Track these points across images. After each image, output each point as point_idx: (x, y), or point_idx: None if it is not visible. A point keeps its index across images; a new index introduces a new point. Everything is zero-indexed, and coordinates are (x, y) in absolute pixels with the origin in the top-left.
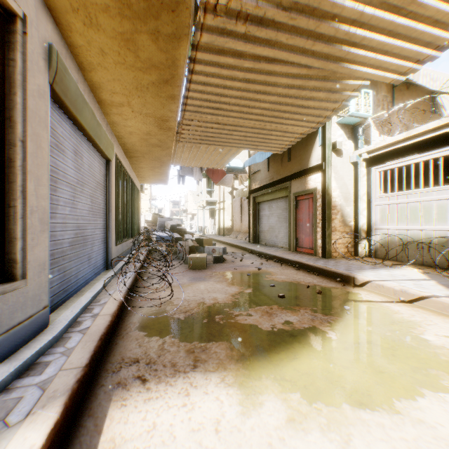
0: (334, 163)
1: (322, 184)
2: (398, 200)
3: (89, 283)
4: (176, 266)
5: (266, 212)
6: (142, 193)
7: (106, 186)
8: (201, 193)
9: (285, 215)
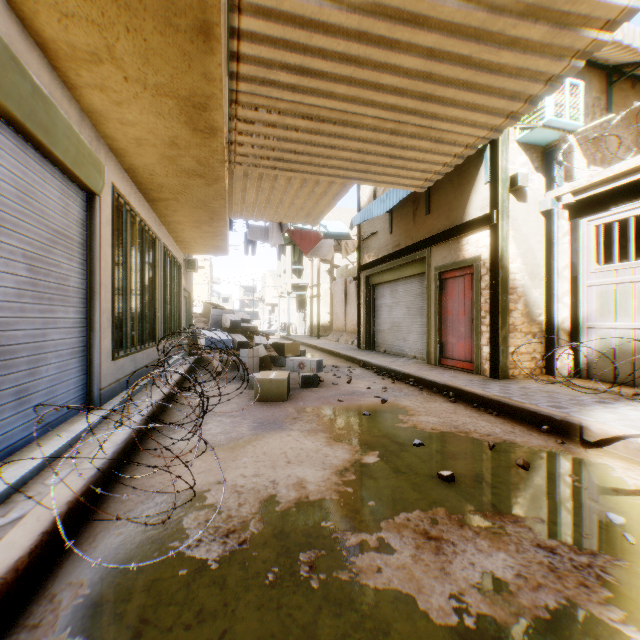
0: (513, 213)
1: (491, 249)
2: (636, 276)
3: (20, 451)
4: (234, 394)
5: (387, 300)
6: (199, 275)
7: (87, 244)
8: (284, 272)
9: (419, 305)
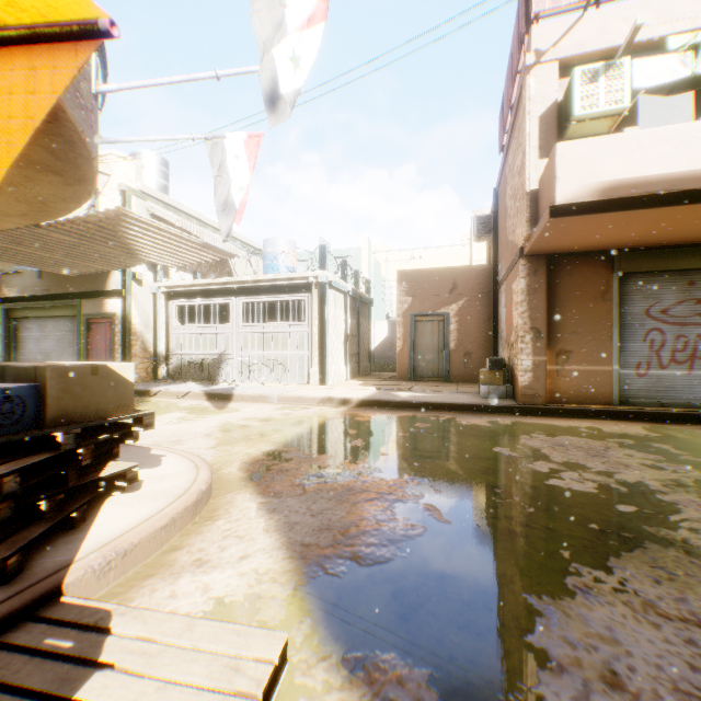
0: (136, 292)
1: (123, 310)
2: (188, 332)
3: None
4: None
5: (36, 333)
6: None
7: None
8: None
9: (71, 339)
